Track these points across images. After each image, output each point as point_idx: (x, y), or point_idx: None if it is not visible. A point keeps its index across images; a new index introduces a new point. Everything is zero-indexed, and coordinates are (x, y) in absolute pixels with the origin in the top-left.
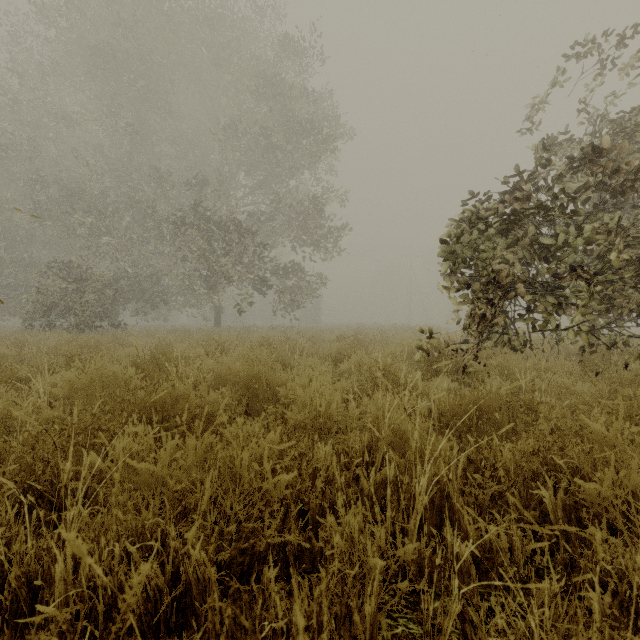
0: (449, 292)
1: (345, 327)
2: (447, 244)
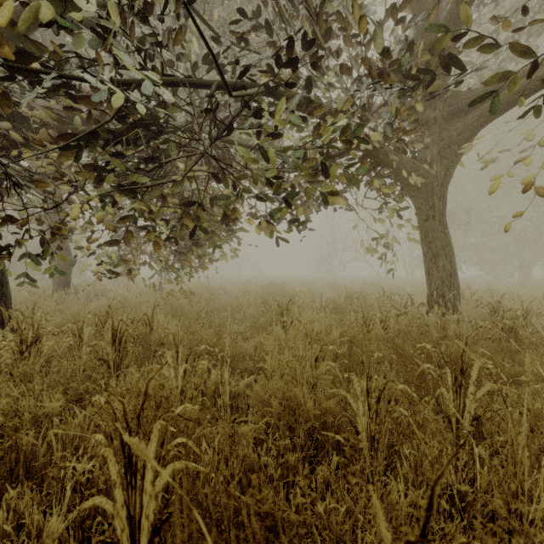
0: None
1: None
2: None
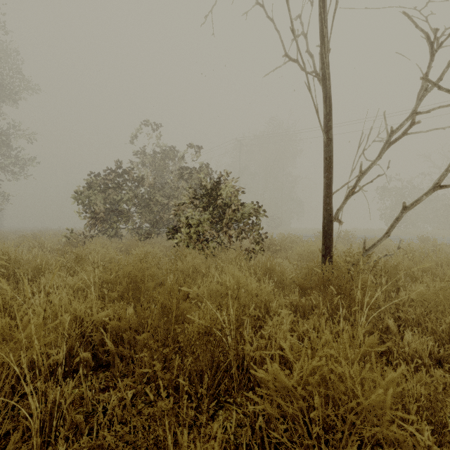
0: (79, 214)
1: (30, 230)
2: (78, 195)
